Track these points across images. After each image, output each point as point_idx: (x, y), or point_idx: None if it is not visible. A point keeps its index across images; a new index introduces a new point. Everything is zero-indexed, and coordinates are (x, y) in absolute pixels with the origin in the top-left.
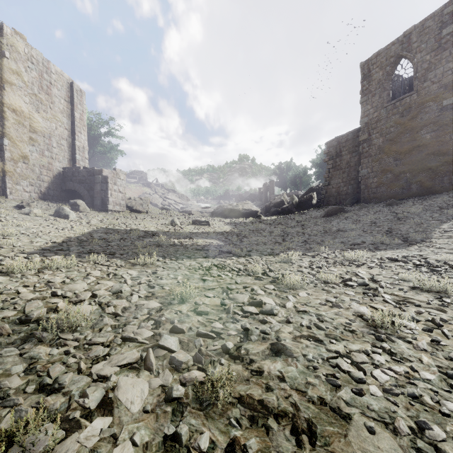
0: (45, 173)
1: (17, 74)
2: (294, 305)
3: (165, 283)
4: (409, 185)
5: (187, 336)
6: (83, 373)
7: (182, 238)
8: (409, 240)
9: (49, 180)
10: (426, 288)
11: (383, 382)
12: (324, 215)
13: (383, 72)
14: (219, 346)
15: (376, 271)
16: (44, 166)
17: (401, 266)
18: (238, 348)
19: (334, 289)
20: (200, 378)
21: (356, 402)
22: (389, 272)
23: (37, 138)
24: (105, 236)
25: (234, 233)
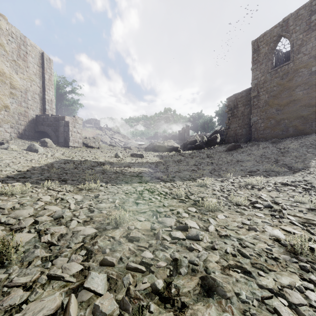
0: (22, 119)
1: (0, 45)
2: (216, 228)
3: (104, 207)
4: (287, 128)
5: (116, 270)
6: None
7: (123, 167)
8: (293, 168)
9: (26, 124)
10: None
11: None
12: (226, 150)
13: (268, 47)
14: (148, 284)
15: (274, 194)
16: (21, 114)
17: (293, 189)
18: (168, 285)
19: (245, 210)
20: None
21: None
22: (285, 194)
23: (16, 93)
24: (63, 166)
25: (161, 163)
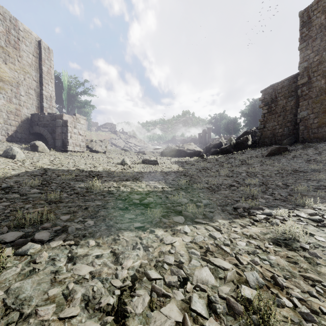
0: (13, 118)
1: None
2: None
3: None
4: None
5: None
6: None
7: (125, 181)
8: None
9: (17, 124)
10: None
11: None
12: (267, 154)
13: None
14: None
15: None
16: (11, 112)
17: None
18: None
19: None
20: None
21: None
22: None
23: (4, 86)
24: (25, 181)
25: (181, 172)
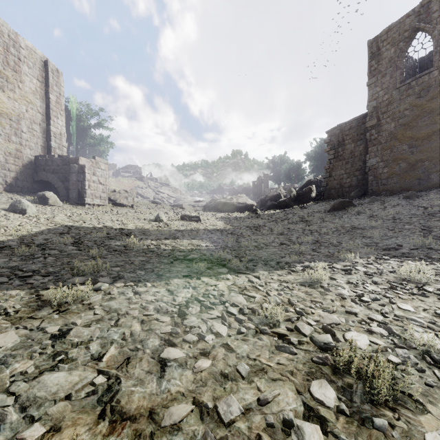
0: (12, 162)
1: None
2: None
3: (56, 391)
4: (428, 175)
5: None
6: None
7: (163, 239)
8: None
9: (18, 170)
10: None
11: None
12: (330, 209)
13: (396, 49)
14: None
15: None
16: (10, 153)
17: None
18: None
19: None
20: None
21: None
22: None
23: (2, 120)
24: (54, 239)
25: (229, 230)
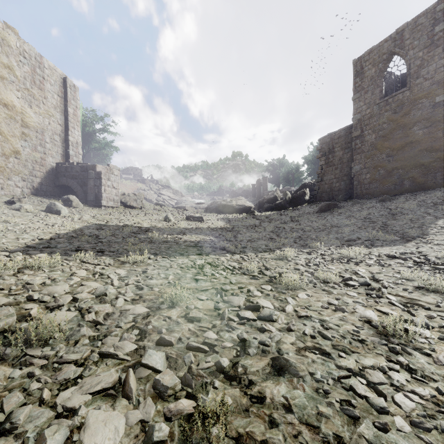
0: (38, 169)
1: (8, 68)
2: (294, 309)
3: (155, 284)
4: (402, 181)
5: (175, 350)
6: (46, 404)
7: (176, 234)
8: (405, 236)
9: (42, 176)
10: (432, 288)
11: (408, 411)
12: (317, 211)
13: (376, 69)
14: (212, 363)
15: (375, 269)
16: (36, 162)
17: (401, 264)
18: (234, 365)
19: (335, 289)
20: (189, 409)
21: (381, 441)
22: (390, 270)
23: (30, 133)
24: (96, 232)
25: (228, 229)
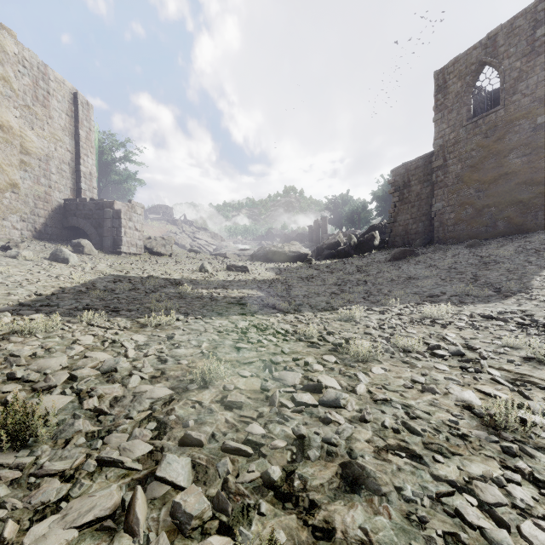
0: (41, 206)
1: (4, 80)
2: (368, 389)
3: (184, 354)
4: (494, 222)
5: (206, 452)
6: None
7: (213, 288)
8: (503, 290)
9: (47, 215)
10: None
11: None
12: (390, 259)
13: (463, 83)
14: (257, 473)
15: (469, 333)
16: (39, 197)
17: (501, 326)
18: (288, 476)
19: (419, 361)
20: None
21: None
22: (487, 334)
23: (31, 161)
24: (112, 286)
25: (279, 281)
